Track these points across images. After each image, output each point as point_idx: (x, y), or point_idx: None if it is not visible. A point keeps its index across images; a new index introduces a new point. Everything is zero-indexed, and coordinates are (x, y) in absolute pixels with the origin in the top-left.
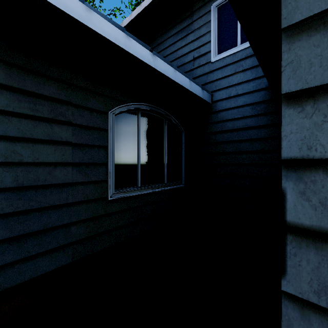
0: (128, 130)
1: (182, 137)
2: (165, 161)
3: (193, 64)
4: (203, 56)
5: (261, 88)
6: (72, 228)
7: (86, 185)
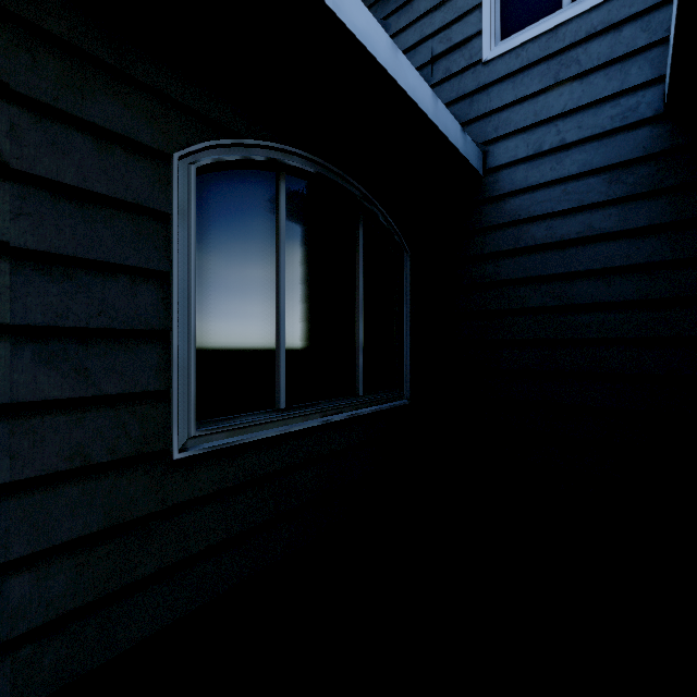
0: (247, 229)
1: (404, 266)
2: (360, 333)
3: (430, 75)
4: (460, 49)
5: (639, 121)
6: (10, 585)
7: (79, 413)
